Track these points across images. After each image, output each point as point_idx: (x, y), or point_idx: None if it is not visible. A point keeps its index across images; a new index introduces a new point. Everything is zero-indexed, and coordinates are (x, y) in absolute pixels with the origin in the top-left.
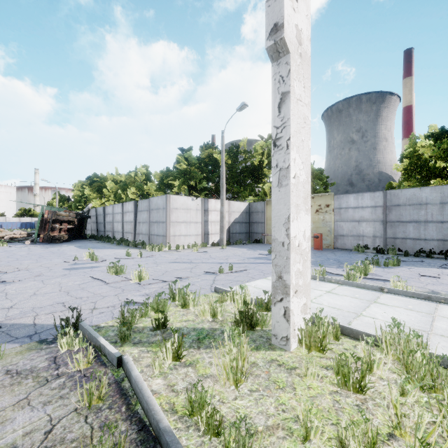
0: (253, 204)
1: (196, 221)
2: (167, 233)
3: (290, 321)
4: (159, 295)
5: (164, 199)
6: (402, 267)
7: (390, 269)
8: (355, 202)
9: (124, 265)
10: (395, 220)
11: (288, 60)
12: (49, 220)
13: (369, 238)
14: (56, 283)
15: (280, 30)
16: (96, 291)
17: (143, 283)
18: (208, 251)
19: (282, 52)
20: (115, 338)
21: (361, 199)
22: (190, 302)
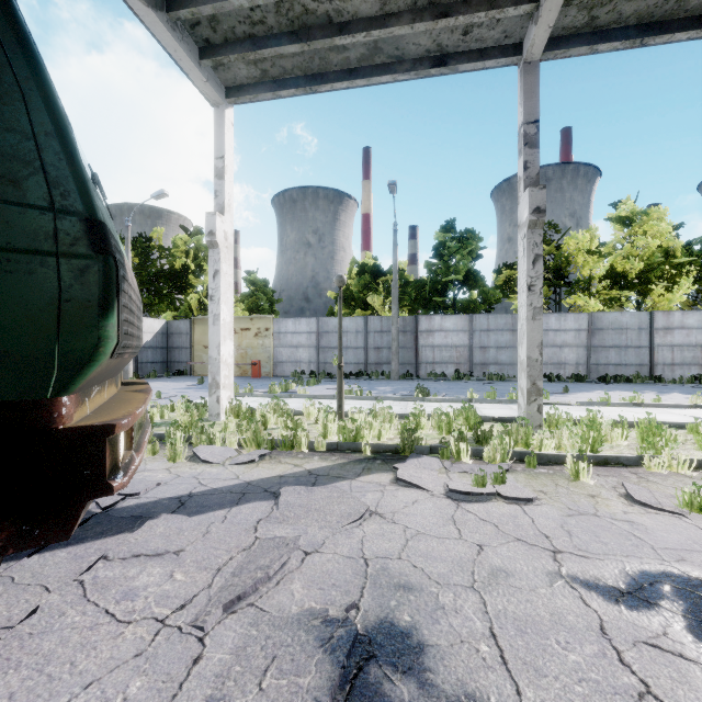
0: (174, 323)
1: None
2: None
3: (220, 403)
4: None
5: None
6: (321, 385)
7: (310, 387)
8: (293, 327)
9: None
10: (325, 346)
11: (219, 252)
12: None
13: (306, 364)
14: None
15: (214, 236)
16: None
17: None
18: None
19: (216, 246)
20: None
21: (299, 324)
22: None
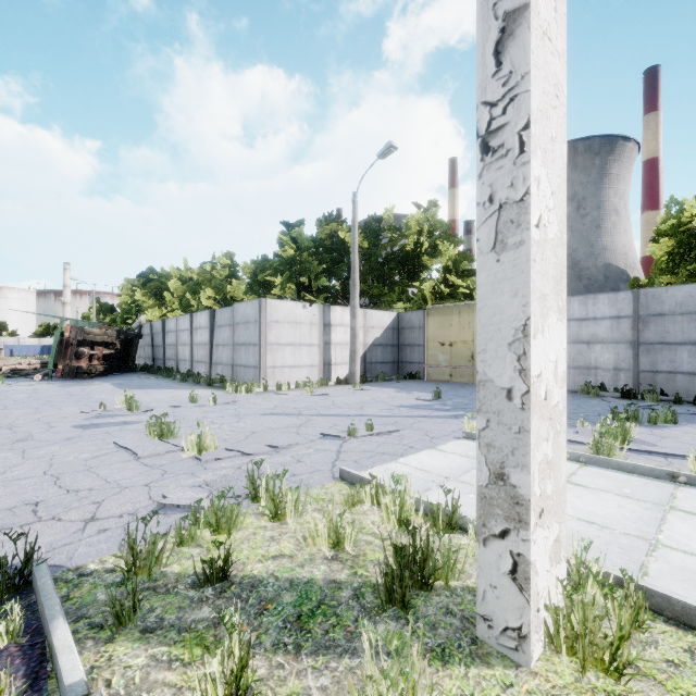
0: (405, 315)
1: (310, 343)
2: (262, 363)
3: (529, 592)
4: (222, 495)
5: (257, 306)
6: (683, 425)
7: (662, 429)
8: (581, 310)
9: (182, 420)
10: (654, 341)
11: None
12: (72, 342)
13: (608, 371)
14: (45, 457)
15: None
16: (113, 475)
17: (206, 457)
18: (329, 394)
19: None
20: (104, 611)
21: (593, 304)
22: (288, 507)
